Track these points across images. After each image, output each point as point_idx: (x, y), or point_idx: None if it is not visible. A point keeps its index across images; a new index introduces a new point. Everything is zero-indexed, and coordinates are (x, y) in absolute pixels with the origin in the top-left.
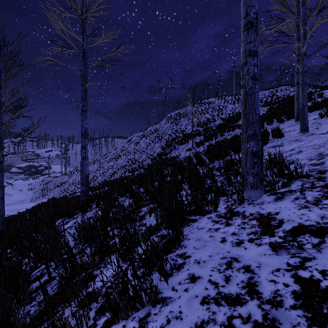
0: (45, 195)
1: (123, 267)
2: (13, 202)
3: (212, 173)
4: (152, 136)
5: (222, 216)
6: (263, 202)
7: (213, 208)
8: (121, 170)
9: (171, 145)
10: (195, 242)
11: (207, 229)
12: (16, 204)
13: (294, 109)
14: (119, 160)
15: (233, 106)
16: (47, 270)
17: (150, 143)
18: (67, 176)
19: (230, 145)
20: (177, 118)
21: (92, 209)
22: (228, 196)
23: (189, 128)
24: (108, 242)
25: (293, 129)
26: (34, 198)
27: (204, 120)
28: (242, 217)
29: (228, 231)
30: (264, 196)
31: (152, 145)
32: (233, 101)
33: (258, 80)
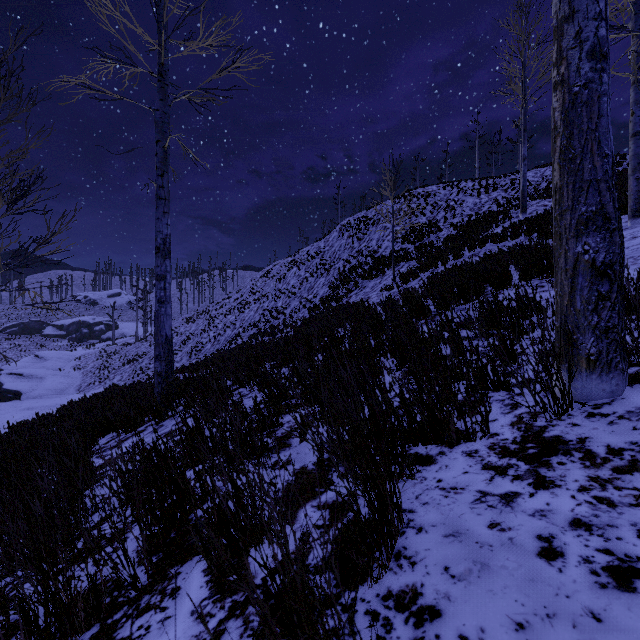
0: (106, 378)
1: (210, 621)
2: (44, 393)
3: (457, 331)
4: (312, 264)
5: (512, 451)
6: (639, 411)
7: (481, 426)
8: (250, 331)
9: (350, 280)
10: (443, 545)
11: (475, 496)
12: (50, 396)
13: (629, 192)
14: (246, 312)
15: (478, 200)
16: (3, 601)
17: (307, 277)
18: (147, 343)
19: (485, 273)
20: (361, 226)
21: (177, 413)
22: (511, 390)
23: (387, 247)
24: (187, 514)
25: (631, 236)
26: (84, 384)
27: (418, 226)
28: (583, 459)
29: (554, 510)
30: (632, 391)
31: (311, 282)
32: (476, 190)
33: (608, 60)
